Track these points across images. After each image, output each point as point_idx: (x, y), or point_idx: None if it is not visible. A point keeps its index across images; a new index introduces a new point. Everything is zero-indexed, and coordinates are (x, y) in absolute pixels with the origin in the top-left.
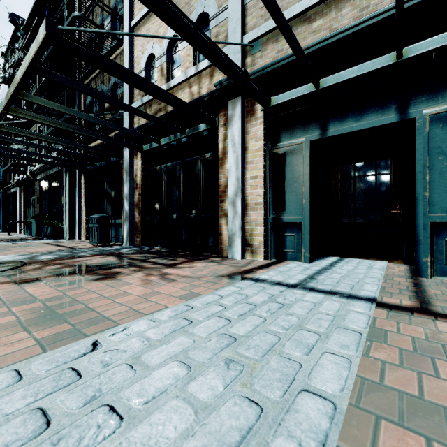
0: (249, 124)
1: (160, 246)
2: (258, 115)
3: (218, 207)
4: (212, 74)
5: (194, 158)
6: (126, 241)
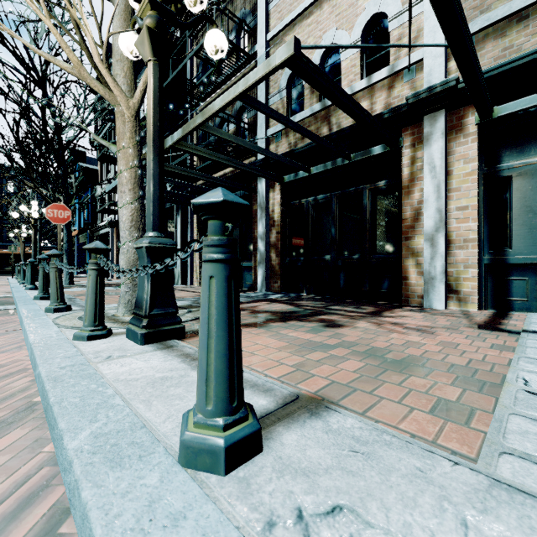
0: (454, 143)
1: (306, 292)
2: (468, 131)
3: (402, 245)
4: (392, 85)
5: (359, 187)
6: (261, 286)
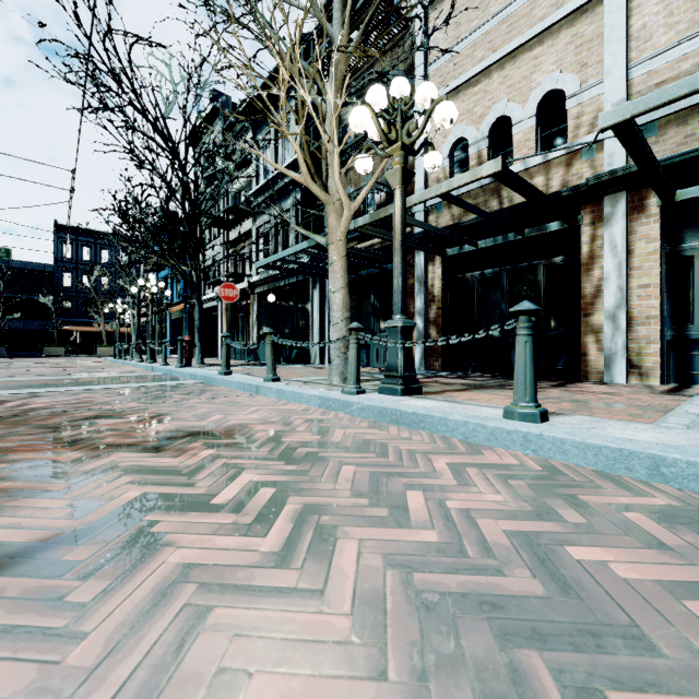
0: (636, 223)
1: (472, 371)
2: (650, 212)
3: (581, 322)
4: (570, 163)
5: (533, 263)
6: (420, 365)
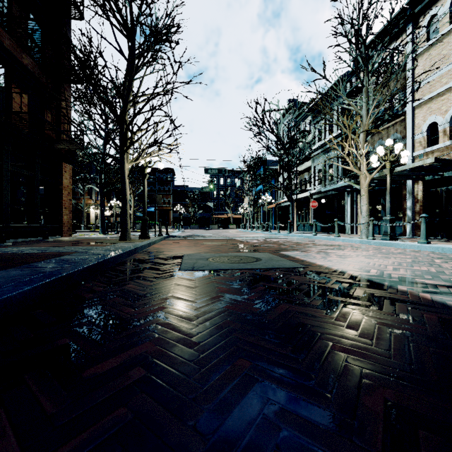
0: None
1: (440, 237)
2: None
3: None
4: None
5: None
6: (409, 234)
